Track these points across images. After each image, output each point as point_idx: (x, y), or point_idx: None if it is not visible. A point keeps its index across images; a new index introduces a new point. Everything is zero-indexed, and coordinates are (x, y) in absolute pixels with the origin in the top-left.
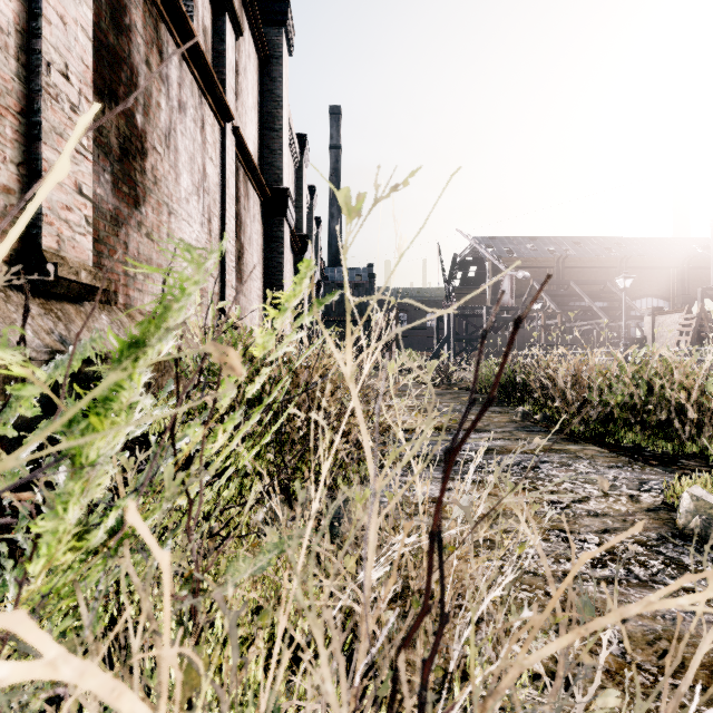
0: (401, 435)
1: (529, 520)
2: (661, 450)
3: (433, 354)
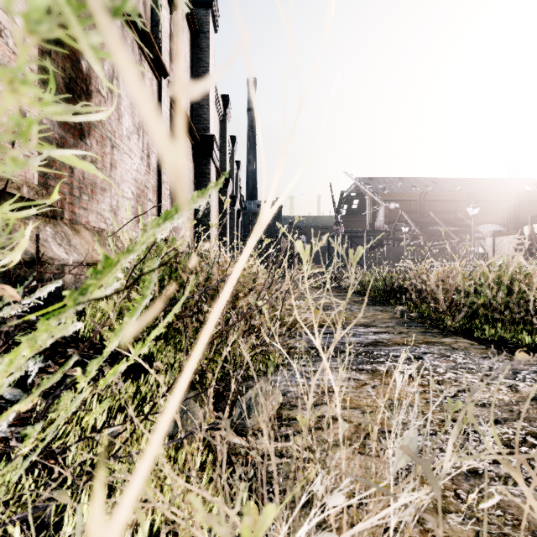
0: (318, 342)
1: (424, 410)
2: (522, 343)
3: (326, 266)
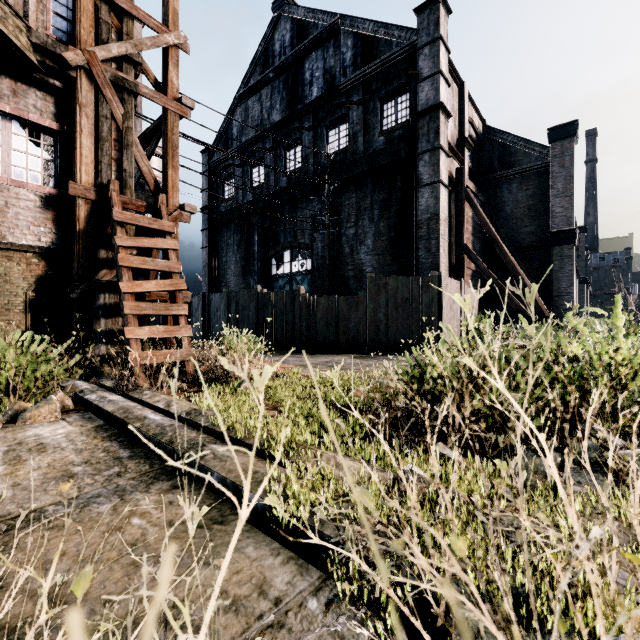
0: None
1: None
2: None
3: None
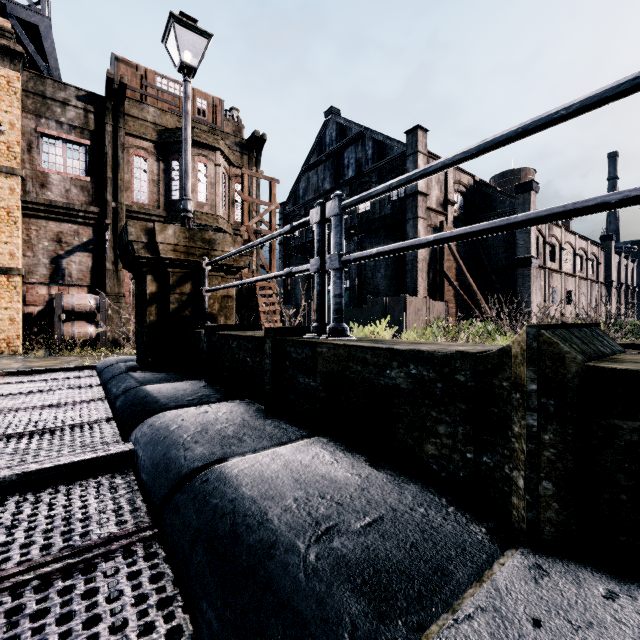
0: None
1: None
2: None
3: None
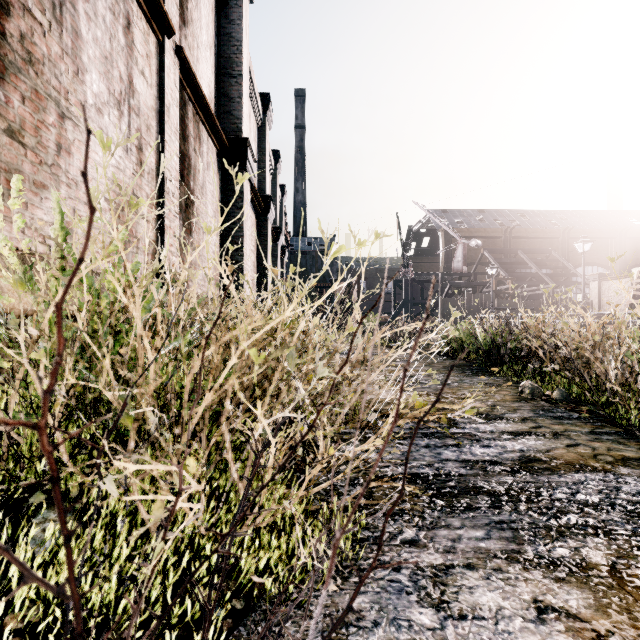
0: None
1: None
2: None
3: (392, 318)
